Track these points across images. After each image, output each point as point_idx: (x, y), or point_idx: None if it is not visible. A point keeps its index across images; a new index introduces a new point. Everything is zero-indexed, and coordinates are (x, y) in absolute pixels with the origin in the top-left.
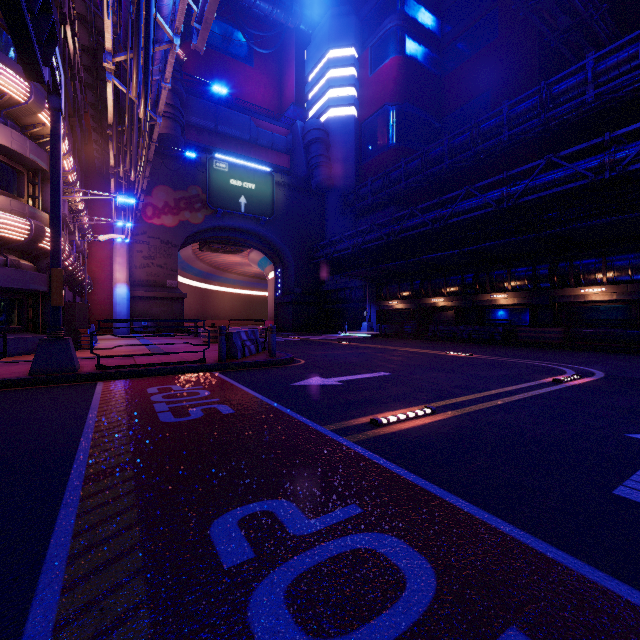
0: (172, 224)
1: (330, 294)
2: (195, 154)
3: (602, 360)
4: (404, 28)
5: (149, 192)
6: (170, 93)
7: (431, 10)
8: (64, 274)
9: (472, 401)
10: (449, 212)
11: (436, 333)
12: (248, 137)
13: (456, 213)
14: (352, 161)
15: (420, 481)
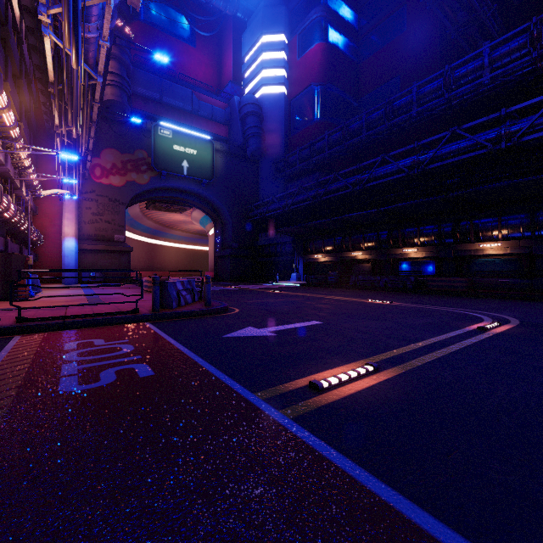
0: (119, 184)
1: (263, 248)
2: (141, 121)
3: (507, 306)
4: (327, 19)
5: (97, 154)
6: (117, 64)
7: (350, 5)
8: (6, 226)
9: (411, 354)
10: (367, 177)
11: (356, 282)
12: (190, 108)
13: (373, 178)
14: (282, 133)
15: (390, 495)
